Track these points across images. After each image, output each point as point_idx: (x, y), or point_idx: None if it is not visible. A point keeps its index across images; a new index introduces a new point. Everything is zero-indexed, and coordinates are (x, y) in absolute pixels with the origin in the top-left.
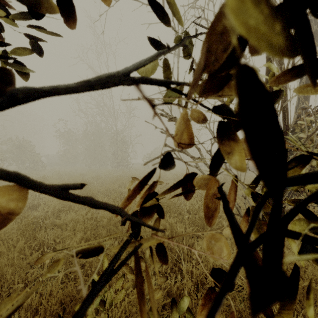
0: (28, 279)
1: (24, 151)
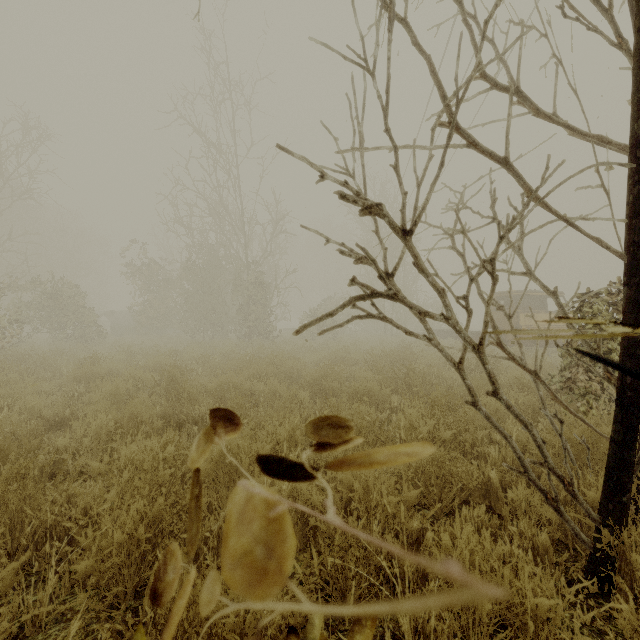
0: None
1: (63, 304)
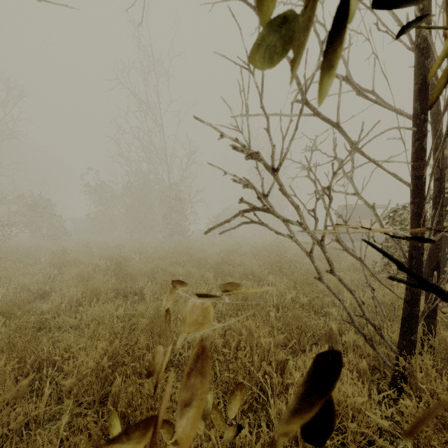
0: (9, 427)
1: (40, 213)
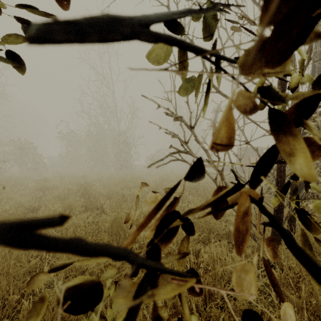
0: (24, 289)
1: (26, 152)
